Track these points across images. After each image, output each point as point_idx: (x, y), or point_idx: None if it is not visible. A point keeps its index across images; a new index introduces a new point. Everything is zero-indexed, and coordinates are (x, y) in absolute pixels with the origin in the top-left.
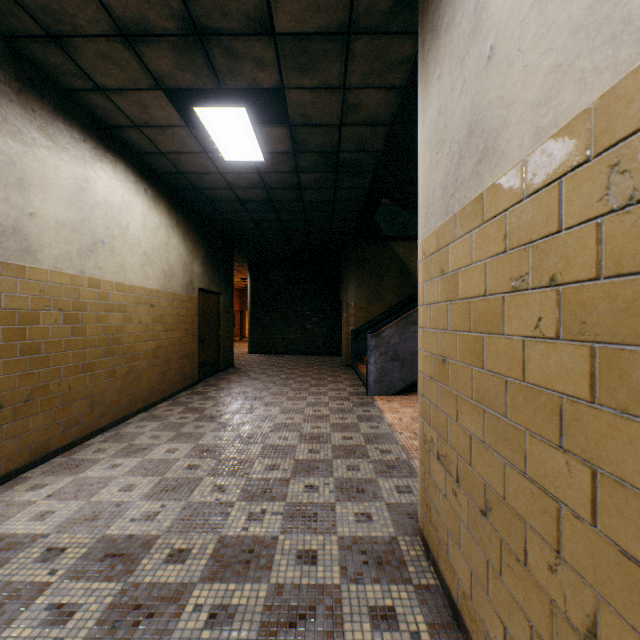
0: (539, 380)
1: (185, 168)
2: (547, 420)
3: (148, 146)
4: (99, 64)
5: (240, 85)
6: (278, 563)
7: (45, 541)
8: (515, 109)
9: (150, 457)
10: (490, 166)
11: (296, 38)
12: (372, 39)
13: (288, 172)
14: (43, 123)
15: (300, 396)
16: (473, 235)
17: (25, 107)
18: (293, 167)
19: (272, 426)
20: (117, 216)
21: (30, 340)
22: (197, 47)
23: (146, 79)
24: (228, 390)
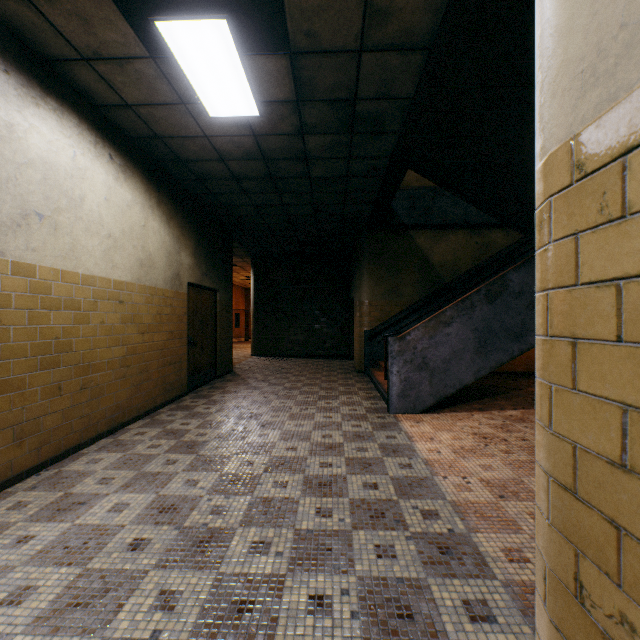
0: None
1: (162, 129)
2: None
3: (108, 94)
4: None
5: None
6: None
7: None
8: None
9: (83, 521)
10: None
11: None
12: None
13: (290, 134)
14: None
15: (306, 413)
16: None
17: None
18: (297, 126)
19: (267, 462)
20: (64, 183)
21: None
22: None
23: None
24: (220, 404)
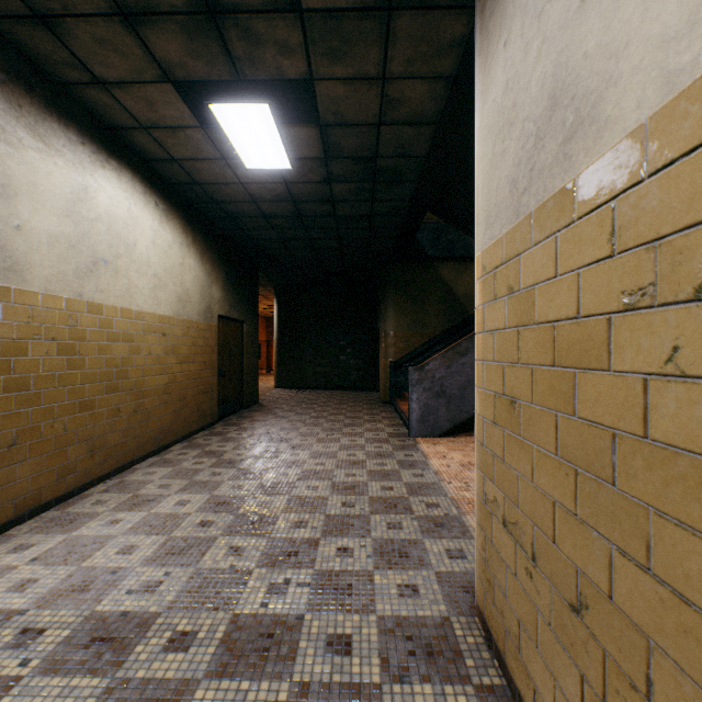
0: (674, 437)
1: (201, 178)
2: (690, 497)
3: (158, 152)
4: (96, 51)
5: (262, 76)
6: (303, 652)
7: (21, 619)
8: (629, 54)
9: (157, 511)
10: (586, 142)
11: (327, 15)
12: (417, 16)
13: (319, 182)
14: (32, 121)
15: (332, 437)
16: (558, 238)
17: (10, 101)
18: (324, 176)
19: (300, 473)
20: (122, 232)
21: (16, 374)
22: (210, 28)
23: (152, 69)
24: (251, 430)
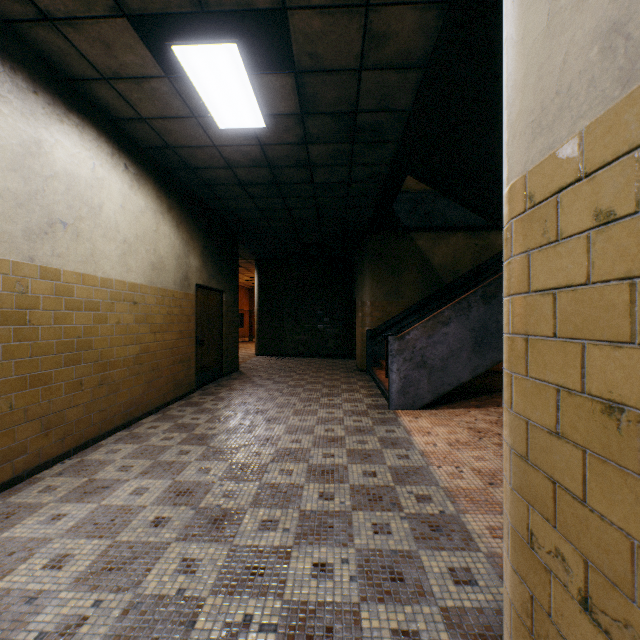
0: None
1: (173, 140)
2: None
3: (125, 109)
4: None
5: (227, 5)
6: None
7: None
8: None
9: (108, 502)
10: None
11: None
12: None
13: (295, 143)
14: None
15: (309, 409)
16: None
17: None
18: (301, 136)
19: (273, 453)
20: (85, 193)
21: None
22: None
23: None
24: (227, 400)
